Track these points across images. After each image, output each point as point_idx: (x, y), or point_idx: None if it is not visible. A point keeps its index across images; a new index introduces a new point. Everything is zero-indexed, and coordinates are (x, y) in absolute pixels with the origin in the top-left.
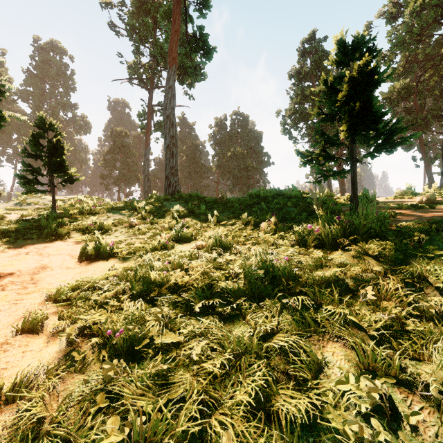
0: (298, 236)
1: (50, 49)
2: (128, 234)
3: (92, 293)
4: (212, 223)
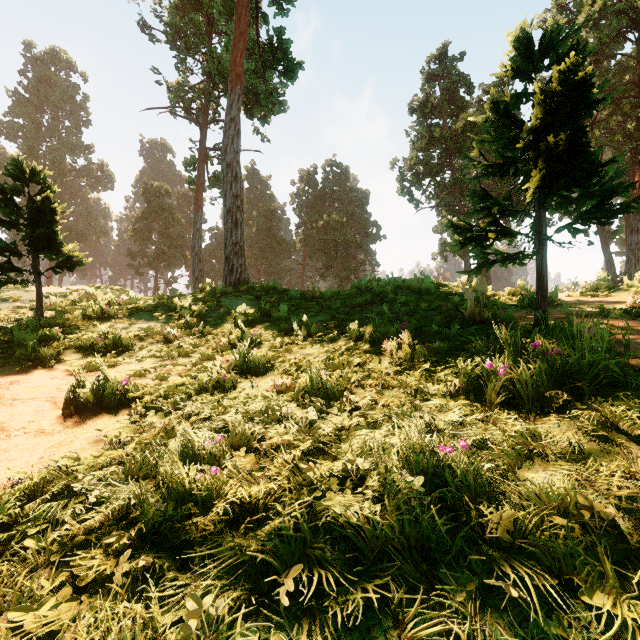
0: (464, 378)
1: (51, 62)
2: (160, 356)
3: (67, 504)
4: (301, 338)
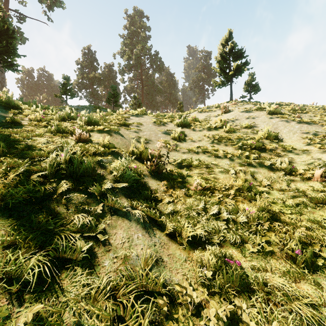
0: None
1: None
2: None
3: None
4: None
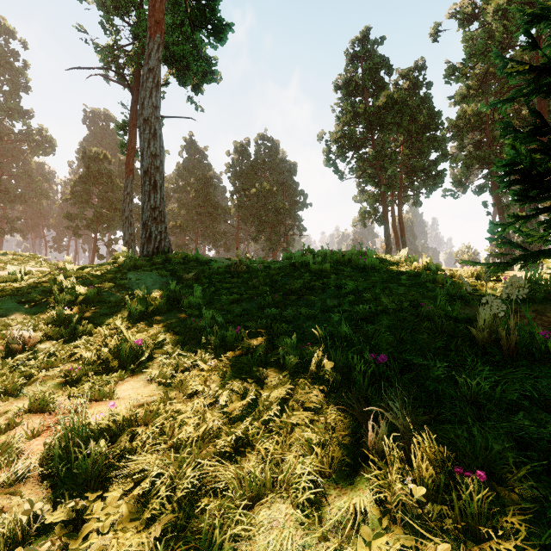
0: None
1: None
2: None
3: None
4: (208, 355)
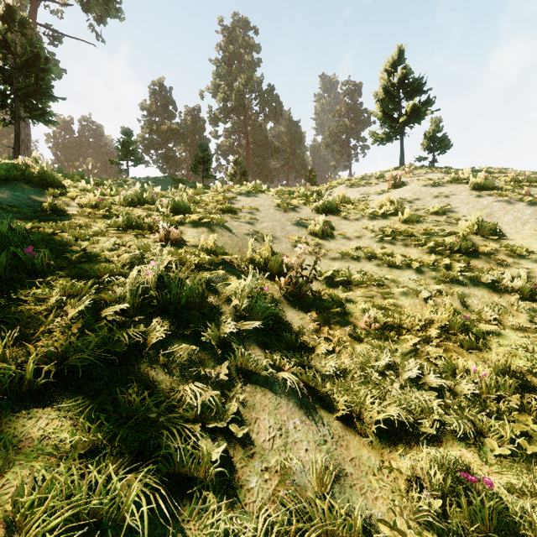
0: None
1: None
2: None
3: None
4: None
